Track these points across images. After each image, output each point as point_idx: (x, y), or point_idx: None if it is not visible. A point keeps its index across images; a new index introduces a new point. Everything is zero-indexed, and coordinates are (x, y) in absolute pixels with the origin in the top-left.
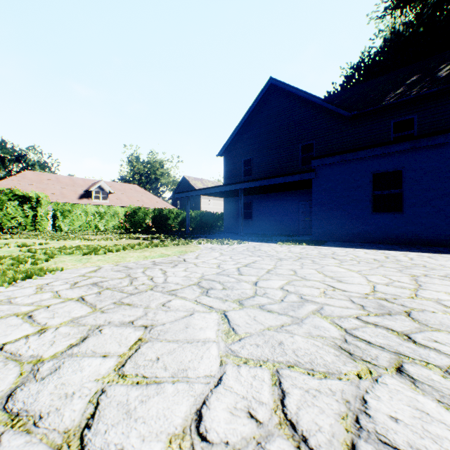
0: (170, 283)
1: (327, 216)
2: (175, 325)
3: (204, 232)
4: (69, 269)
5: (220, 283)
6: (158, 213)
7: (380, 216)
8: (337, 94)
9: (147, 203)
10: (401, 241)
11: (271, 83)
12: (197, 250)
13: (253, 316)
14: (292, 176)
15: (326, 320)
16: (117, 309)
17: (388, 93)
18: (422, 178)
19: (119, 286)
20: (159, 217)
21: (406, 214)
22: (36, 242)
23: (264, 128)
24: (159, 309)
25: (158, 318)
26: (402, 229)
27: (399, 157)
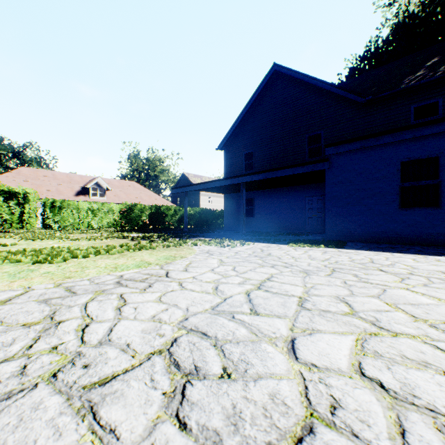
0: (111, 347)
1: (343, 213)
2: None
3: (203, 230)
4: None
5: (217, 347)
6: (155, 210)
7: (410, 212)
8: (345, 82)
9: (145, 200)
10: (437, 242)
11: (274, 69)
12: (189, 255)
13: None
14: (302, 166)
15: None
16: None
17: (406, 76)
18: None
19: None
20: (156, 214)
21: (444, 209)
22: (6, 242)
23: (267, 118)
24: None
25: None
26: (439, 228)
27: (435, 140)
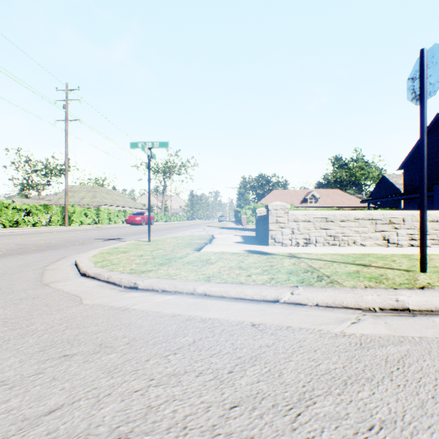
0: None
1: None
2: None
3: None
4: None
5: None
6: None
7: None
8: None
9: (345, 203)
10: None
11: (437, 117)
12: None
13: None
14: None
15: None
16: None
17: None
18: None
19: None
20: None
21: None
22: None
23: (434, 148)
24: None
25: None
26: None
27: None
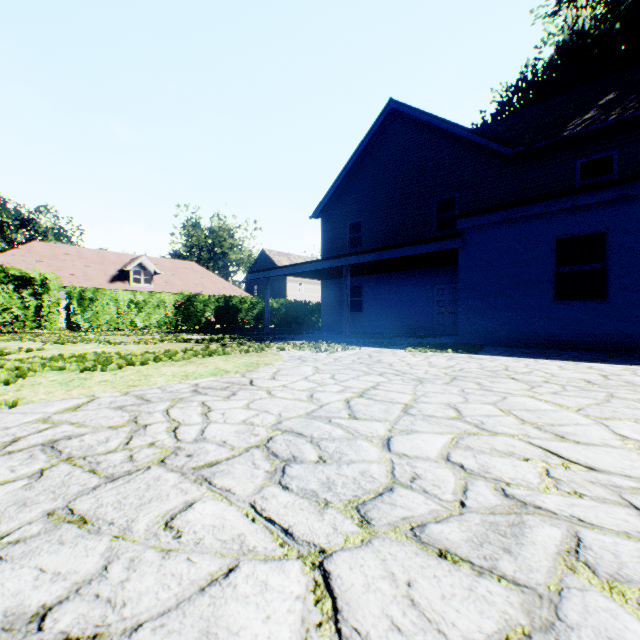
0: (208, 443)
1: (481, 307)
2: (167, 636)
3: (291, 330)
4: (30, 403)
5: (313, 443)
6: (224, 302)
7: (568, 307)
8: (489, 125)
9: (209, 288)
10: (603, 346)
11: (391, 108)
12: (276, 362)
13: (405, 583)
14: (427, 244)
15: (630, 610)
16: (39, 544)
17: (571, 120)
18: (639, 244)
19: (96, 451)
20: (225, 309)
21: (611, 302)
22: (27, 346)
23: (381, 175)
24: (151, 544)
25: (130, 590)
26: (605, 327)
27: (599, 211)
